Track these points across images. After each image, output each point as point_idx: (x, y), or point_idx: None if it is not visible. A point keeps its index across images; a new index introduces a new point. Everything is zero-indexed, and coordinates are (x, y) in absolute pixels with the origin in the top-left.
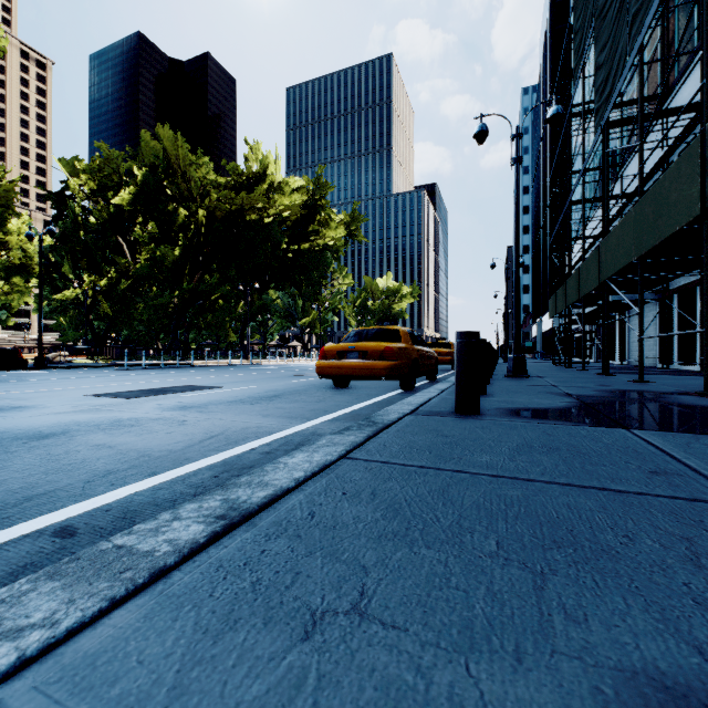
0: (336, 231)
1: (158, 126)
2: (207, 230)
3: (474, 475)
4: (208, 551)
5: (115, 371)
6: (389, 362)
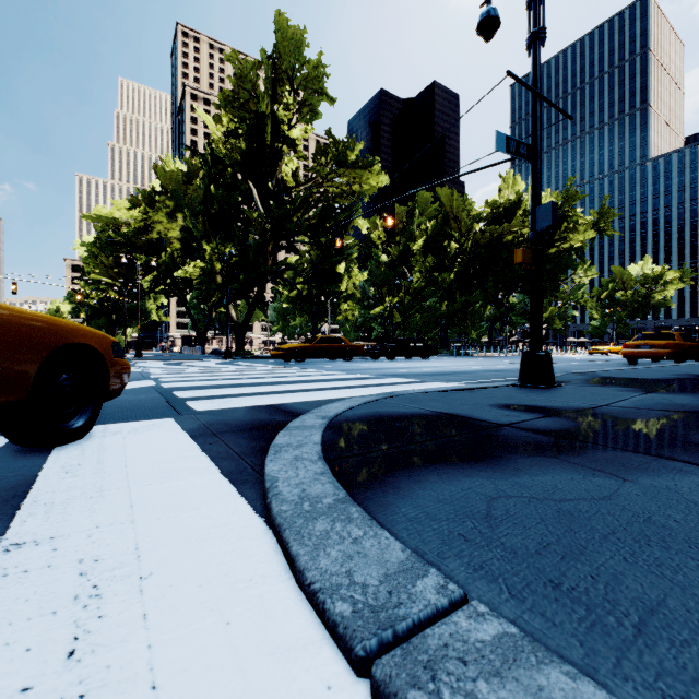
0: (585, 233)
1: (438, 188)
2: (472, 255)
3: (698, 368)
4: (652, 368)
5: (452, 357)
6: (668, 350)
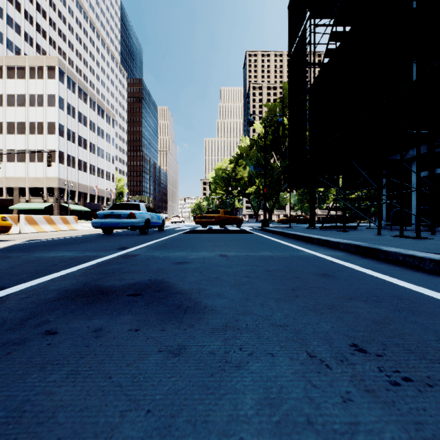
0: None
1: None
2: None
3: None
4: None
5: None
6: None
